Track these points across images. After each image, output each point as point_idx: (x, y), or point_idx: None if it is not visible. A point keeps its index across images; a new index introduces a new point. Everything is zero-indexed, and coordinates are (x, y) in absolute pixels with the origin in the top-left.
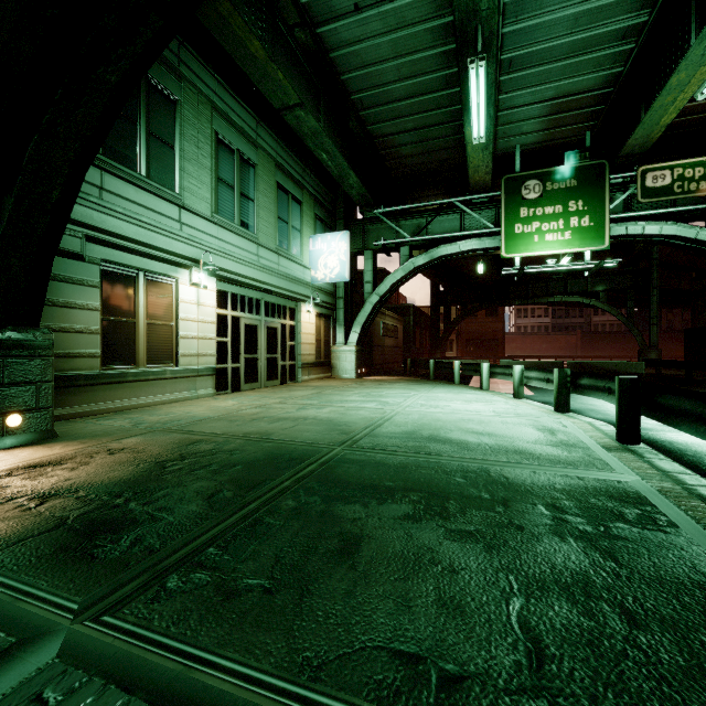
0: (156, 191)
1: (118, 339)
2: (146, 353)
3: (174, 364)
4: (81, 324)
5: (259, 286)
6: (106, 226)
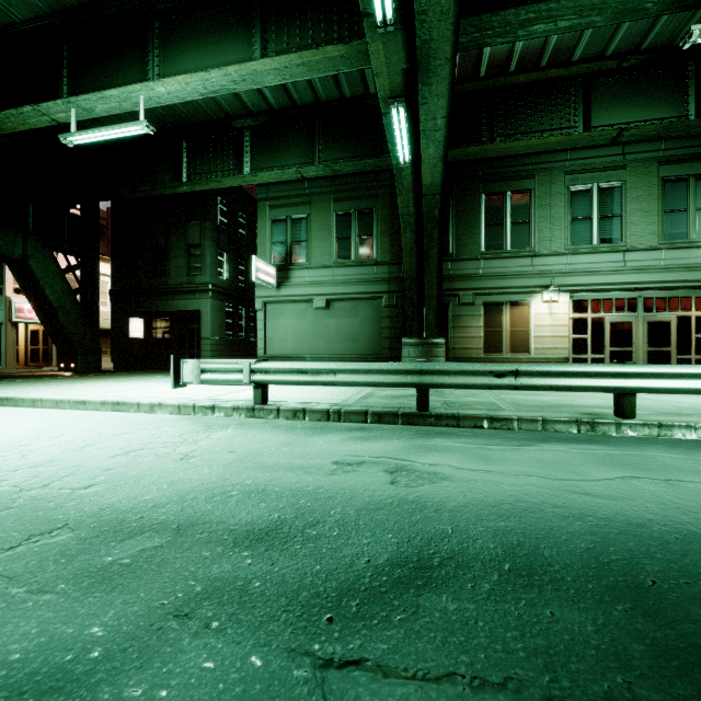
0: (513, 255)
1: (493, 340)
2: (509, 347)
3: (530, 354)
4: (473, 334)
5: (627, 287)
6: (483, 286)
